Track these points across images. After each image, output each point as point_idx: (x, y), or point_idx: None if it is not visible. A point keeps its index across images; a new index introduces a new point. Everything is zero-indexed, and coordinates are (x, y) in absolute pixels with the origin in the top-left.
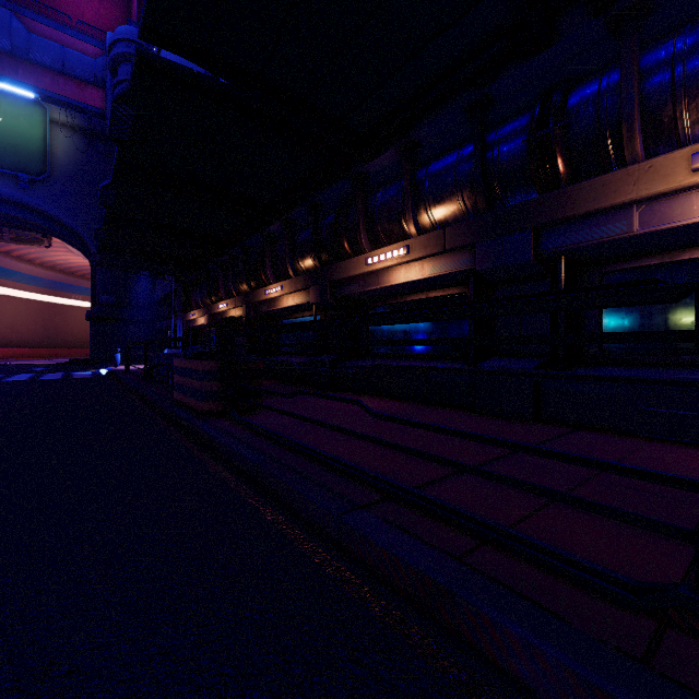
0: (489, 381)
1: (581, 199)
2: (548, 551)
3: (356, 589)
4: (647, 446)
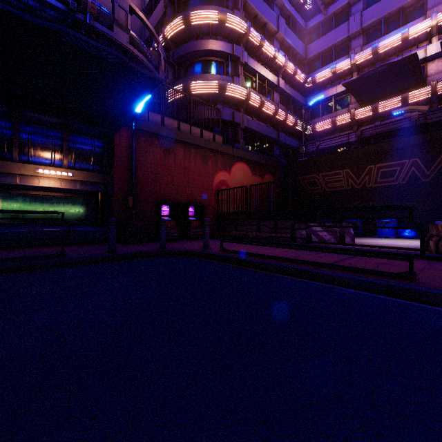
0: None
1: None
2: (40, 255)
3: (4, 274)
4: (25, 249)
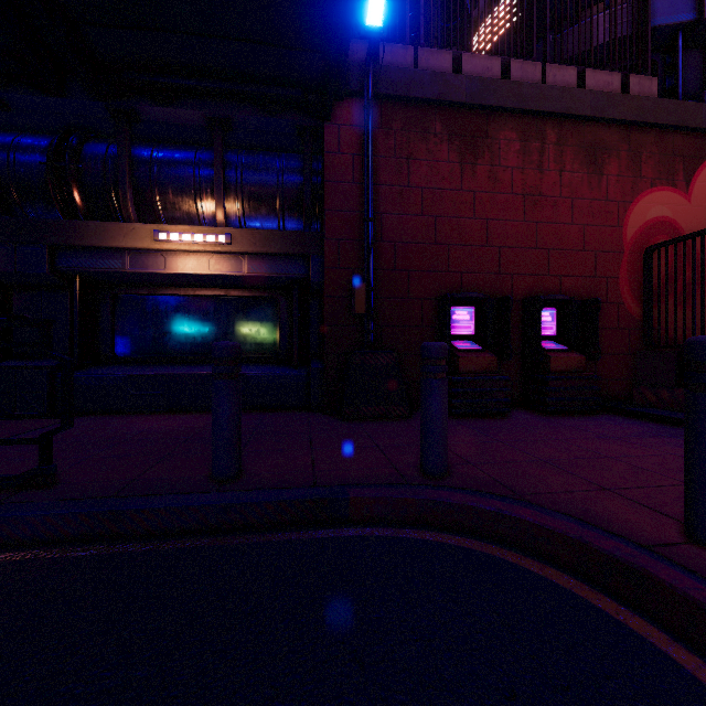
0: (2, 383)
1: (89, 234)
2: None
3: None
4: (127, 417)
